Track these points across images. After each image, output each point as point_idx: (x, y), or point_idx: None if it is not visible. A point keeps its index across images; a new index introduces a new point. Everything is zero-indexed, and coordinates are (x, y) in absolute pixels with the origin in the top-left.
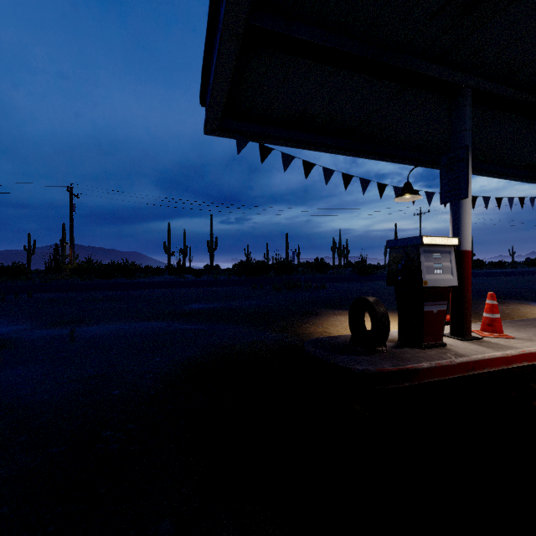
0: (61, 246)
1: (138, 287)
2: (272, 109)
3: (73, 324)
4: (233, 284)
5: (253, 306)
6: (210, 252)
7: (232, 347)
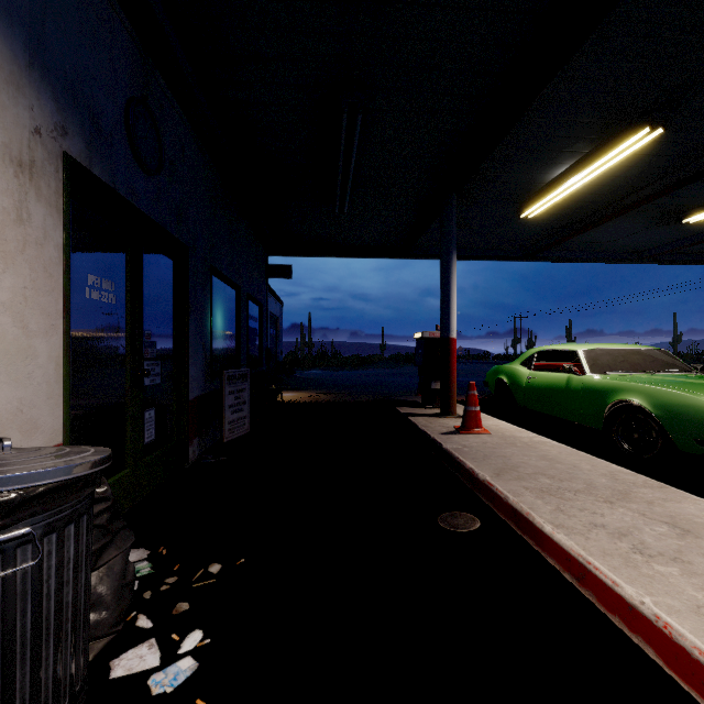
0: None
1: None
2: None
3: None
4: None
5: None
6: None
7: None
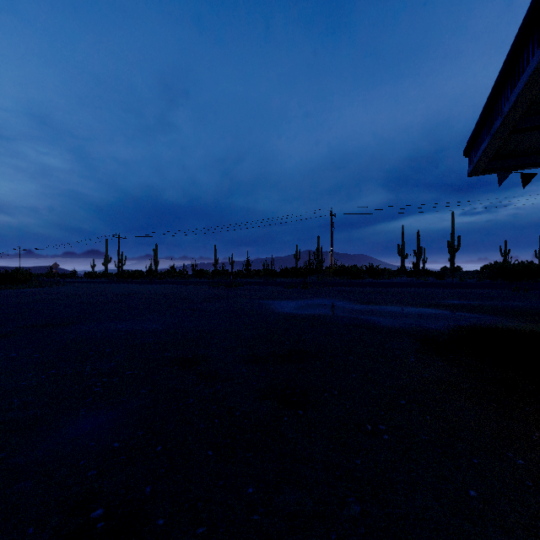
0: (317, 253)
1: (391, 286)
2: (534, 147)
3: (372, 304)
4: (486, 287)
5: (514, 306)
6: (451, 253)
7: (495, 326)
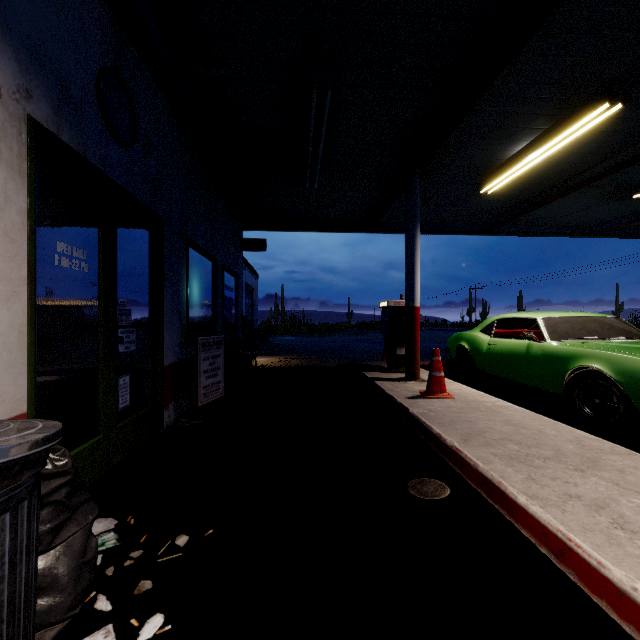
0: None
1: None
2: None
3: None
4: None
5: None
6: None
7: None
